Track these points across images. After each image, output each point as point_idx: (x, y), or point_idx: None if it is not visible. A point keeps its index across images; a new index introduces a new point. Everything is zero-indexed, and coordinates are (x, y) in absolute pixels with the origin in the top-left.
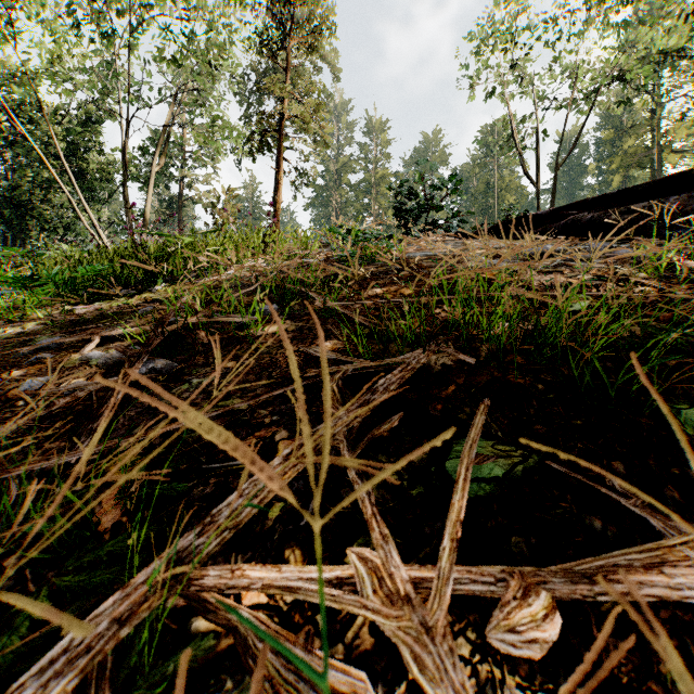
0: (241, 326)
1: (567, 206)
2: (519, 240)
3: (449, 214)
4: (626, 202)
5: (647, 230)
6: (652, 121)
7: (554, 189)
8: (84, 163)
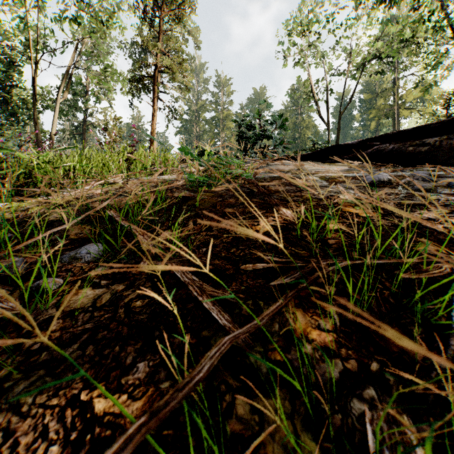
0: (33, 290)
1: (372, 138)
2: (337, 163)
3: (276, 141)
4: (419, 137)
5: (438, 159)
6: (394, 89)
7: (339, 128)
8: (5, 93)
